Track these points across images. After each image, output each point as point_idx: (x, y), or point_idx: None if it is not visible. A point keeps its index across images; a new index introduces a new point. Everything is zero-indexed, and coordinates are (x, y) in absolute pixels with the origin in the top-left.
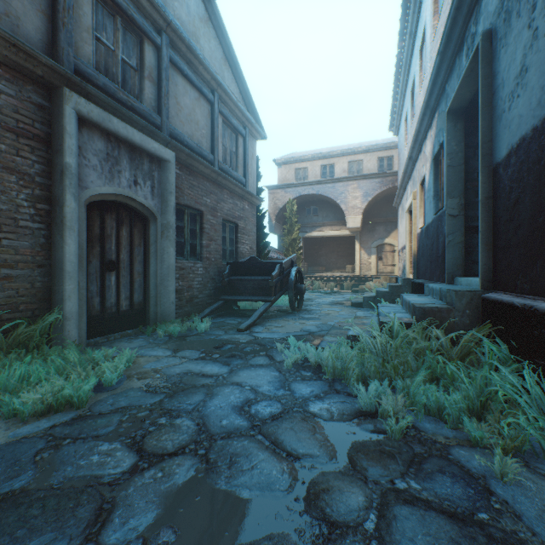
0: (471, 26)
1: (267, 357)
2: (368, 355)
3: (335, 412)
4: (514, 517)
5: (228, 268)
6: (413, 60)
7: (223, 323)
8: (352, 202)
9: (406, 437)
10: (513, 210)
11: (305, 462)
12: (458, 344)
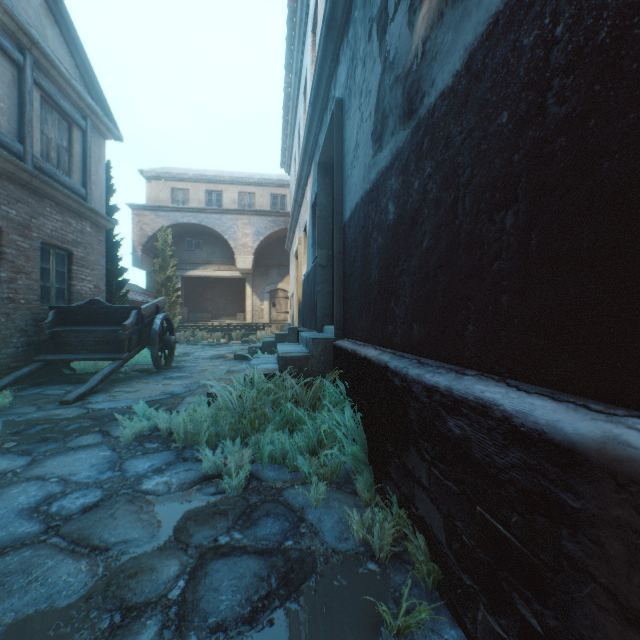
0: (332, 89)
1: (101, 433)
2: (224, 412)
3: (174, 483)
4: (314, 535)
5: (53, 315)
6: (300, 101)
7: (39, 395)
8: (242, 239)
9: (247, 490)
10: (353, 267)
11: (115, 552)
12: (311, 390)
